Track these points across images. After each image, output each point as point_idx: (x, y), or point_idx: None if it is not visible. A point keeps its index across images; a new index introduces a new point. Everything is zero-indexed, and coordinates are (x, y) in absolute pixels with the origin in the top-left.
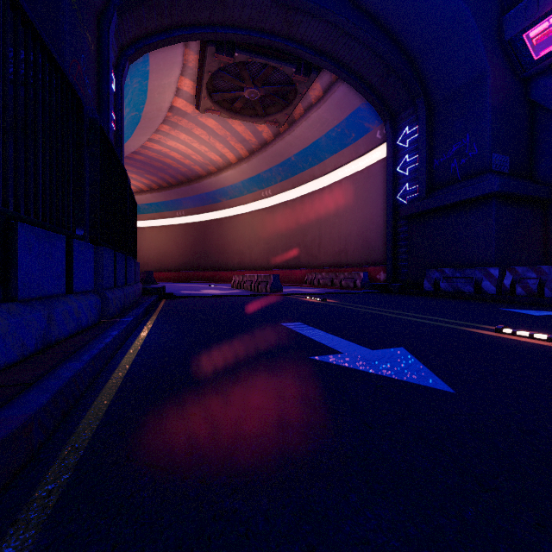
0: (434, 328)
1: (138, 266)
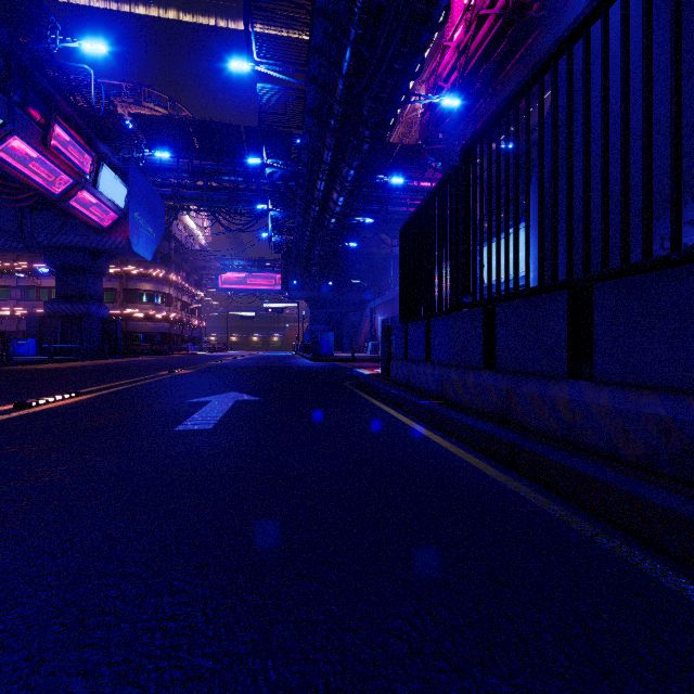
0: (53, 413)
1: None
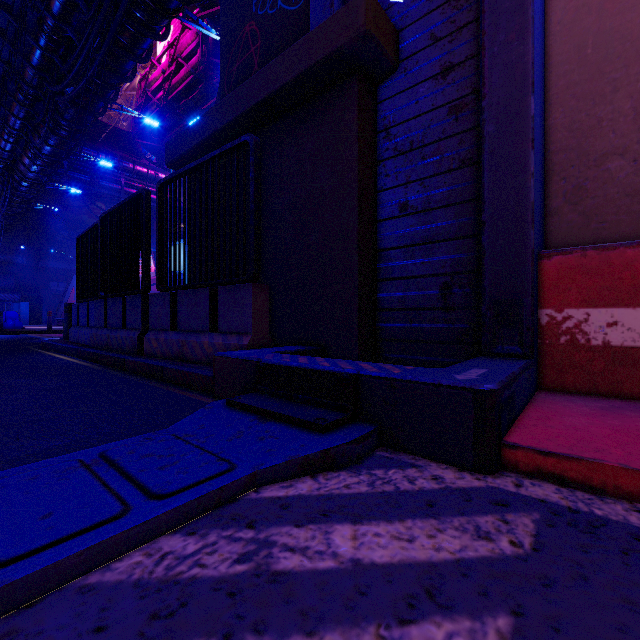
0: None
1: (222, 294)
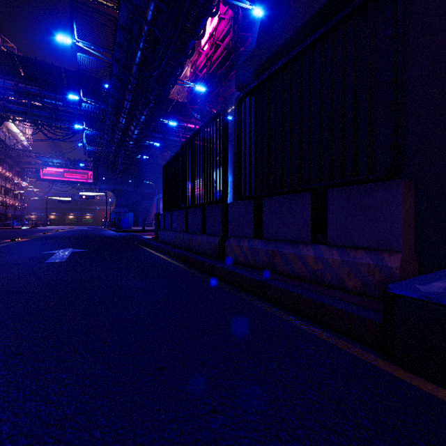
0: None
1: (334, 198)
